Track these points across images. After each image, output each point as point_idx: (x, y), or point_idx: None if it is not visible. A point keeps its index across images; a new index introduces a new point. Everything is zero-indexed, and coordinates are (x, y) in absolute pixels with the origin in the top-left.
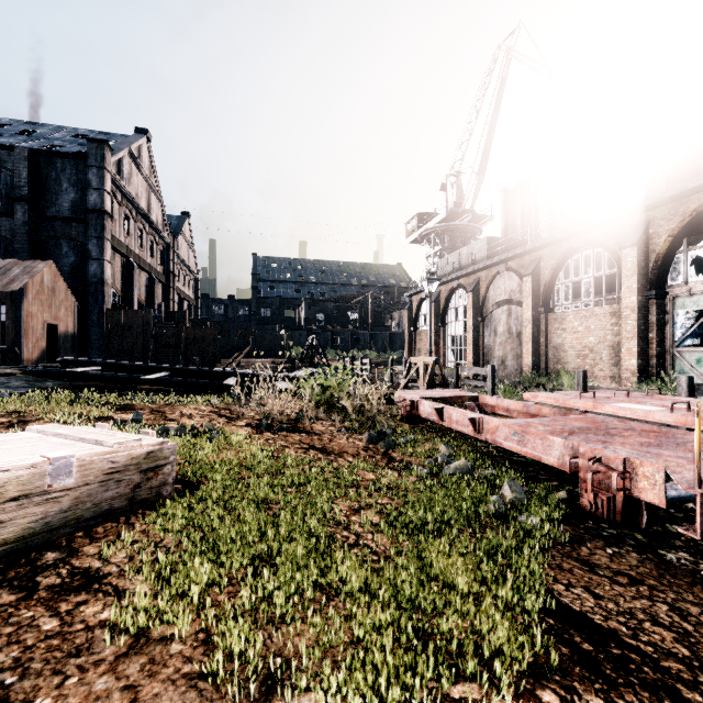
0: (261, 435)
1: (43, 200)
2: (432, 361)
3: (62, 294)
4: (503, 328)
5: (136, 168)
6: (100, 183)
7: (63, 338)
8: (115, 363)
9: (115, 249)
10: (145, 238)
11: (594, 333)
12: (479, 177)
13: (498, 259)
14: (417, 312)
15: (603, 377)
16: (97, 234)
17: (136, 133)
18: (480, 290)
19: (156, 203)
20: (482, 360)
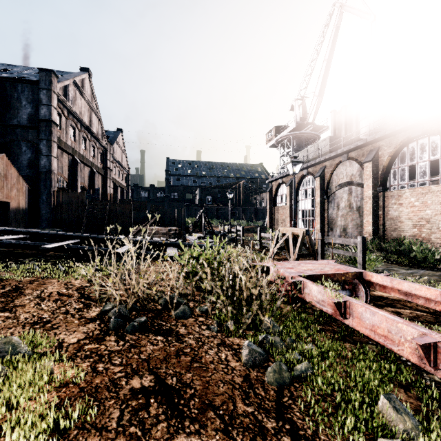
0: (98, 345)
1: (8, 113)
2: (302, 233)
3: (13, 179)
4: (345, 204)
5: (80, 94)
6: (48, 101)
7: (14, 212)
8: (36, 231)
9: (63, 150)
10: (88, 144)
11: (431, 207)
12: (319, 99)
13: (341, 151)
14: (276, 193)
15: (440, 244)
16: (46, 137)
17: (81, 71)
18: (325, 175)
19: (96, 120)
20: (327, 228)
